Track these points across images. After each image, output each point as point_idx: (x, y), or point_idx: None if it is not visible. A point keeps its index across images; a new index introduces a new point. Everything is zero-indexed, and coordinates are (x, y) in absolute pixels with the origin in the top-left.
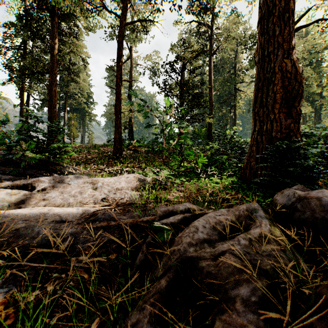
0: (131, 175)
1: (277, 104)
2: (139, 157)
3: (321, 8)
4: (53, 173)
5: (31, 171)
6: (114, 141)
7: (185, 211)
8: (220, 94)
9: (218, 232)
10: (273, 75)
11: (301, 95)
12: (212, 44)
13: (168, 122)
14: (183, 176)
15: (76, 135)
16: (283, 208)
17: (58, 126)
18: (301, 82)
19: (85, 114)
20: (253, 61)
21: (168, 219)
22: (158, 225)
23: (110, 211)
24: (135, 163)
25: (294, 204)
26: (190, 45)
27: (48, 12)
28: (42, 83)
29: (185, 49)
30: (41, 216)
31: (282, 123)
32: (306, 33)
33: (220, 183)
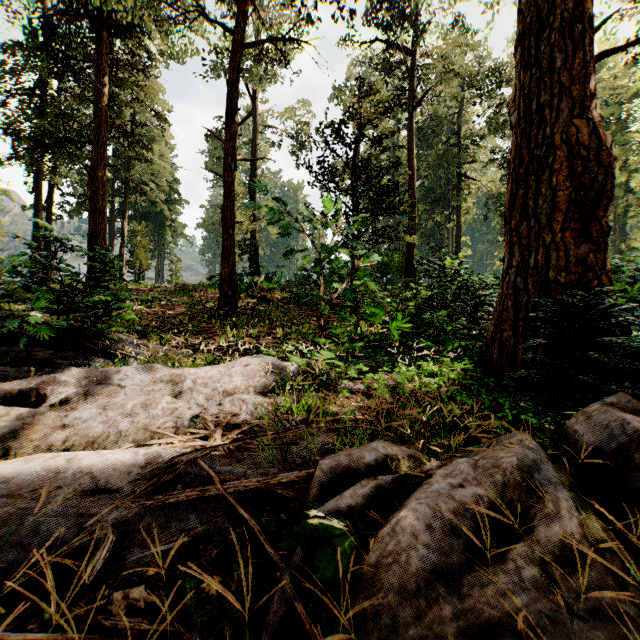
0: (254, 360)
1: (558, 213)
2: (270, 313)
3: (630, 17)
4: (92, 355)
5: (43, 354)
6: (220, 281)
7: (377, 465)
8: (430, 184)
9: (464, 541)
10: (550, 152)
11: (610, 193)
12: (414, 87)
13: (330, 245)
14: (362, 357)
15: (145, 264)
16: (596, 456)
17: (103, 257)
18: (610, 166)
19: (165, 224)
20: (496, 120)
21: (340, 494)
22: (318, 520)
23: (208, 469)
24: (263, 326)
25: (625, 450)
26: (372, 89)
27: (89, 21)
28: (79, 163)
29: (363, 96)
30: (45, 487)
31: (569, 252)
32: (597, 66)
33: (439, 376)
